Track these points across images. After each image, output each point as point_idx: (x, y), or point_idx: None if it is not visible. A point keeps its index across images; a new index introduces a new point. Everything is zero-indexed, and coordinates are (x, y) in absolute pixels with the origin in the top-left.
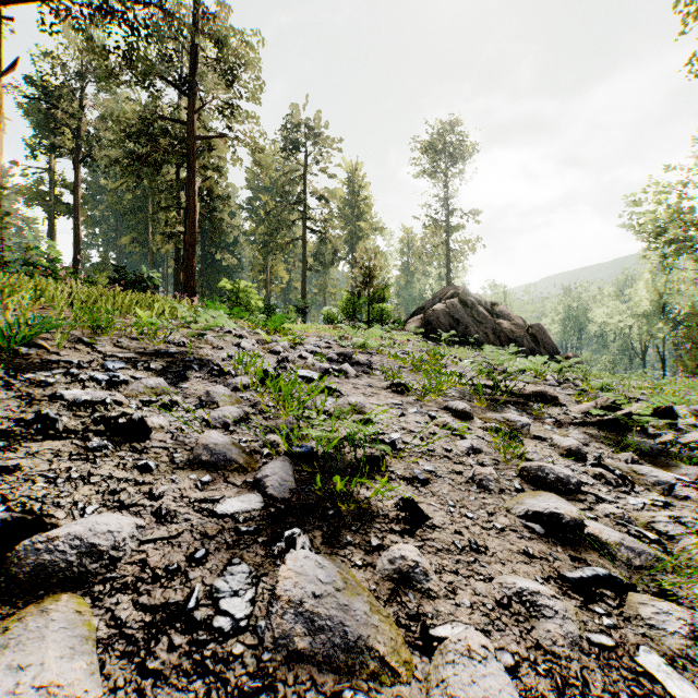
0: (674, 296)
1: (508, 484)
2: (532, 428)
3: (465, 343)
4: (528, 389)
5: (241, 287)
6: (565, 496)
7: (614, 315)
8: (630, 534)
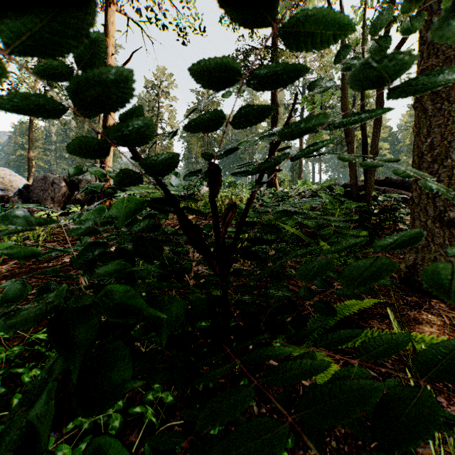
0: None
1: None
2: None
3: None
4: None
5: None
6: None
7: None
8: None
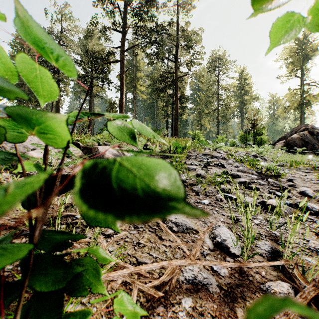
0: None
1: None
2: None
3: (311, 153)
4: None
5: (196, 133)
6: None
7: None
8: None
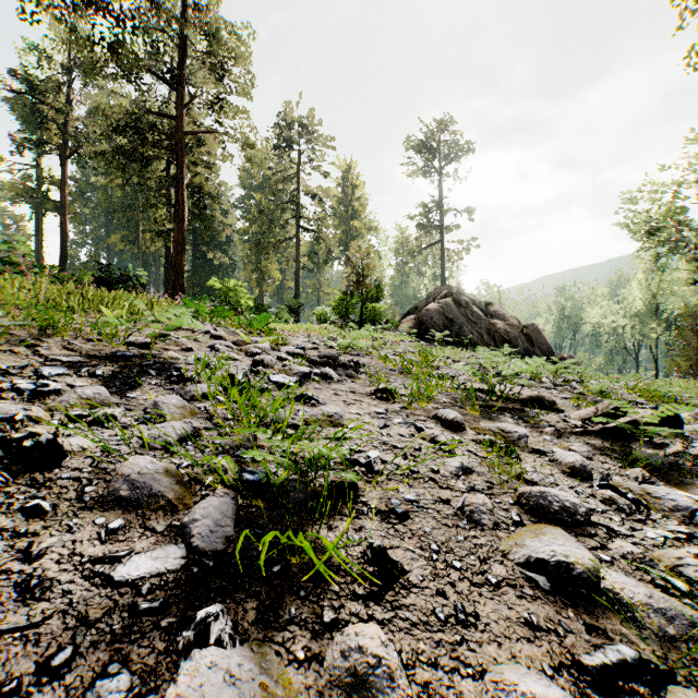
0: (667, 296)
1: (505, 516)
2: (530, 439)
3: (459, 343)
4: (524, 394)
5: (231, 286)
6: (572, 530)
7: (608, 316)
8: (656, 585)
